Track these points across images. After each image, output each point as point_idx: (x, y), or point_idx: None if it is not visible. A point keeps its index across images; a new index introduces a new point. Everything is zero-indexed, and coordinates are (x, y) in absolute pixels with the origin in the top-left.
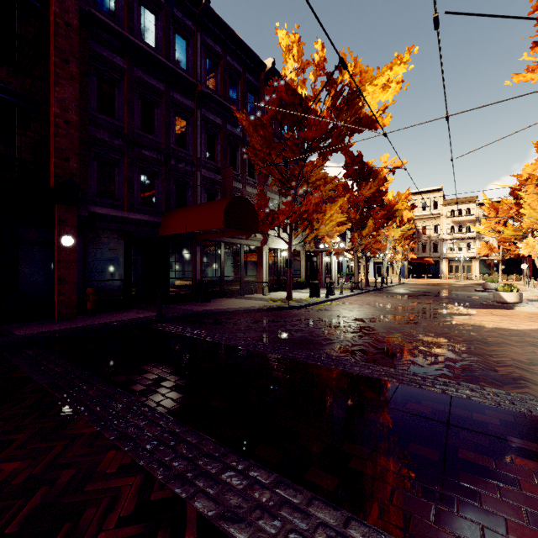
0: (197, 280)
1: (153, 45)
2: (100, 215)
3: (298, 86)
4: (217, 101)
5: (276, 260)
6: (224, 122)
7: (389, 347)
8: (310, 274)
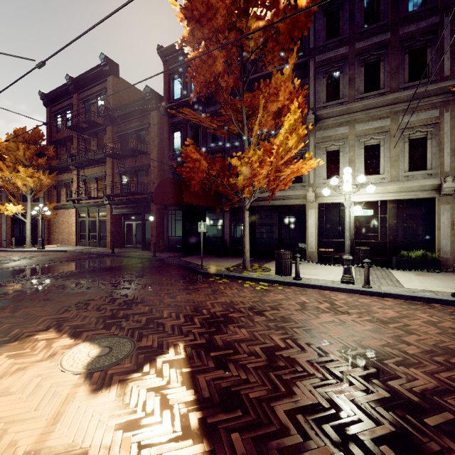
0: (226, 239)
1: None
2: None
3: None
4: None
5: (343, 219)
6: None
7: (22, 289)
8: None
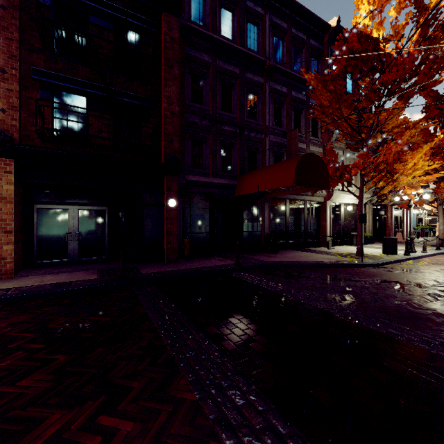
0: (265, 233)
1: (230, 38)
2: (193, 182)
3: (373, 29)
4: (283, 71)
5: (339, 214)
6: (289, 89)
7: None
8: (375, 228)
